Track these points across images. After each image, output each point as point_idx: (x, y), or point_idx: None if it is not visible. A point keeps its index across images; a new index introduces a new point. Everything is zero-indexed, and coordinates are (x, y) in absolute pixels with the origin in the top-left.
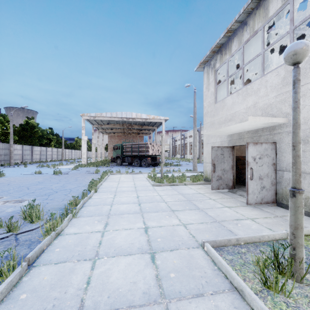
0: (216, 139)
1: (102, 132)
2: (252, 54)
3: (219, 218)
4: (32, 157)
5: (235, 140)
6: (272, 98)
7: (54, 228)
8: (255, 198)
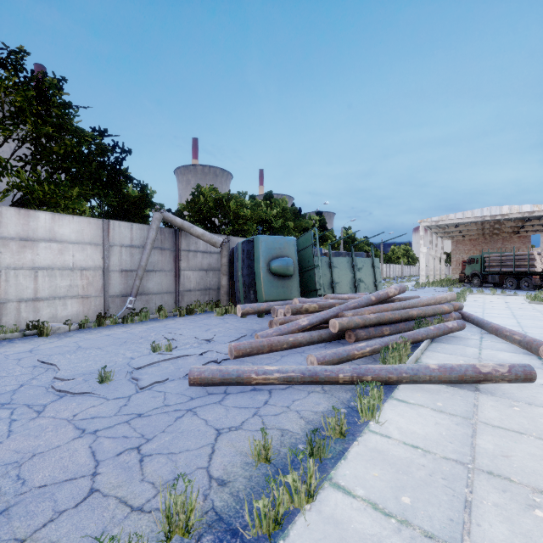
0: None
1: (441, 237)
2: None
3: None
4: None
5: None
6: None
7: None
8: None
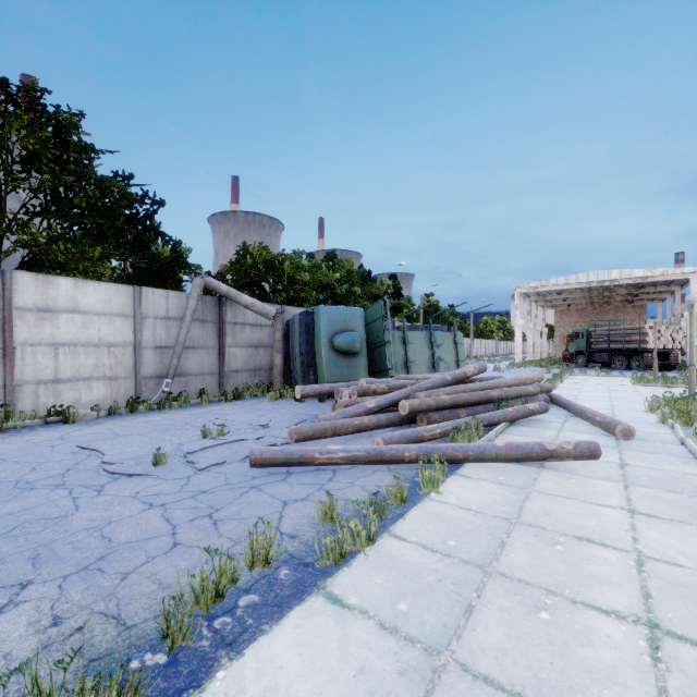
0: None
1: (542, 306)
2: None
3: None
4: None
5: None
6: None
7: None
8: None
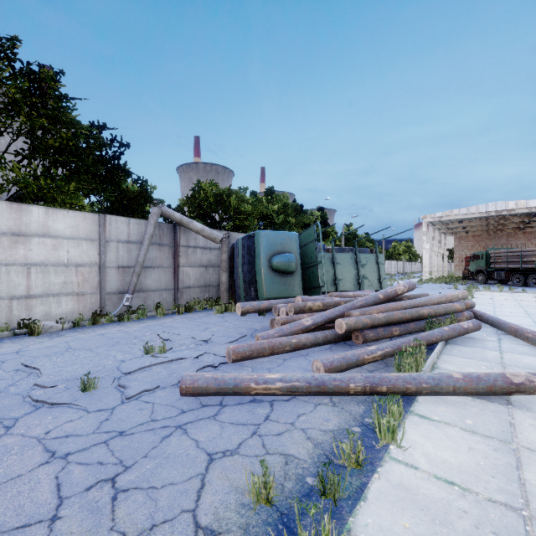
0: None
1: (444, 233)
2: None
3: None
4: None
5: None
6: None
7: None
8: None
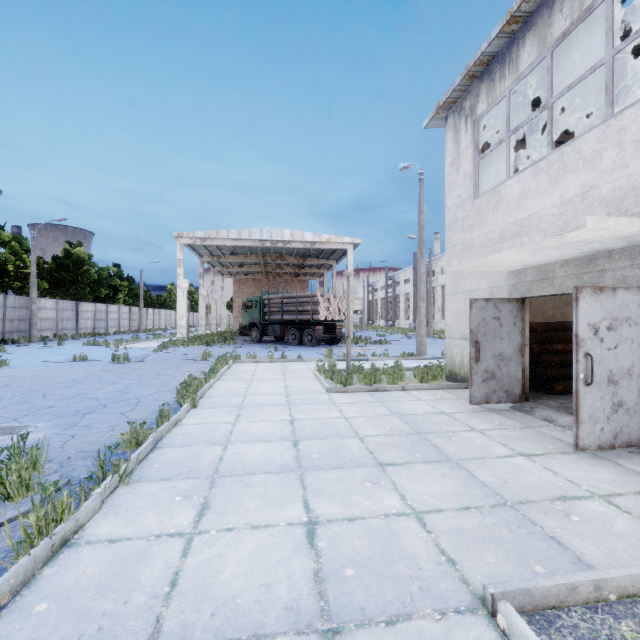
0: (478, 283)
1: (221, 273)
2: (562, 80)
3: (511, 491)
4: (77, 325)
5: (529, 284)
6: (639, 172)
7: (48, 530)
8: (596, 433)
